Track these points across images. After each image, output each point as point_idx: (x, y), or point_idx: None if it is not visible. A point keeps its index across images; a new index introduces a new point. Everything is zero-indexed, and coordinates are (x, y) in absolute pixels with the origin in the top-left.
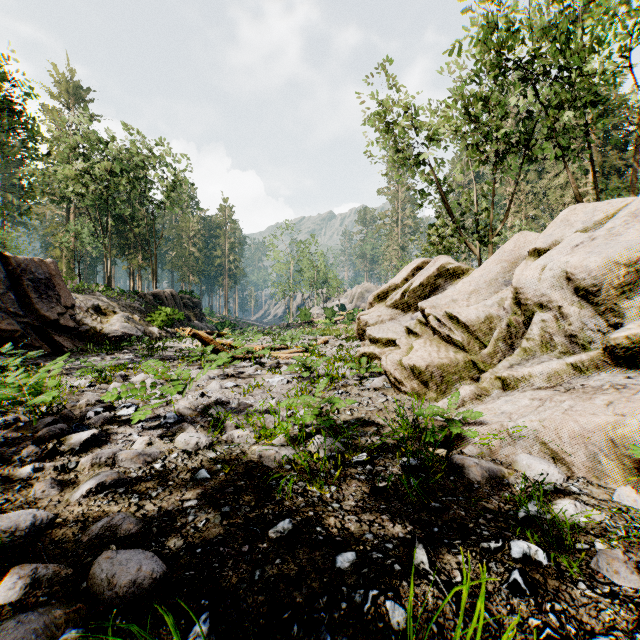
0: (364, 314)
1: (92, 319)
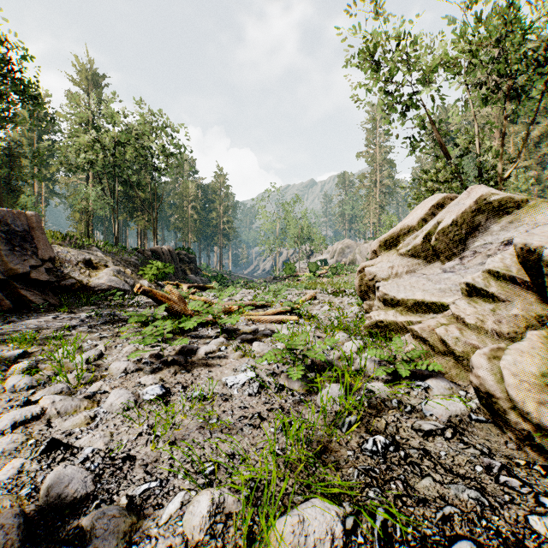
0: (368, 265)
1: (80, 272)
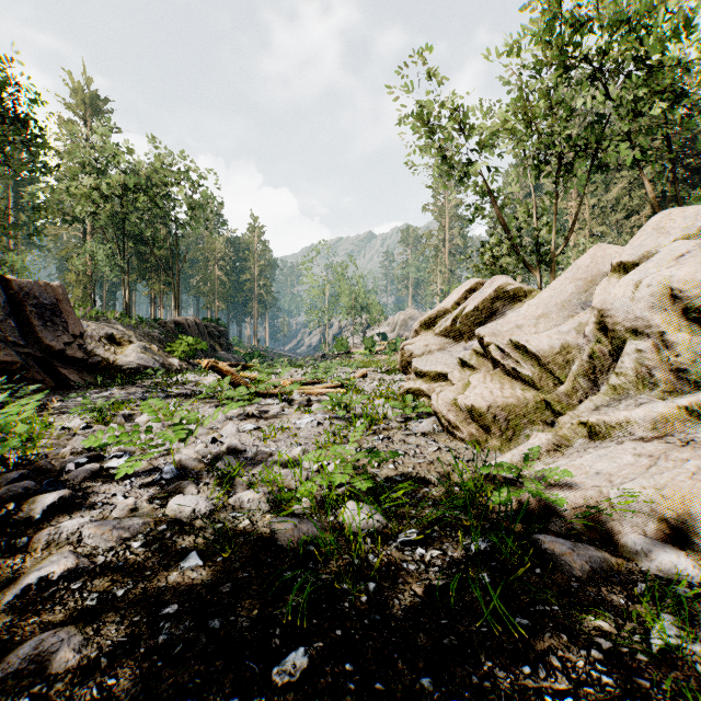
0: (409, 343)
1: (105, 349)
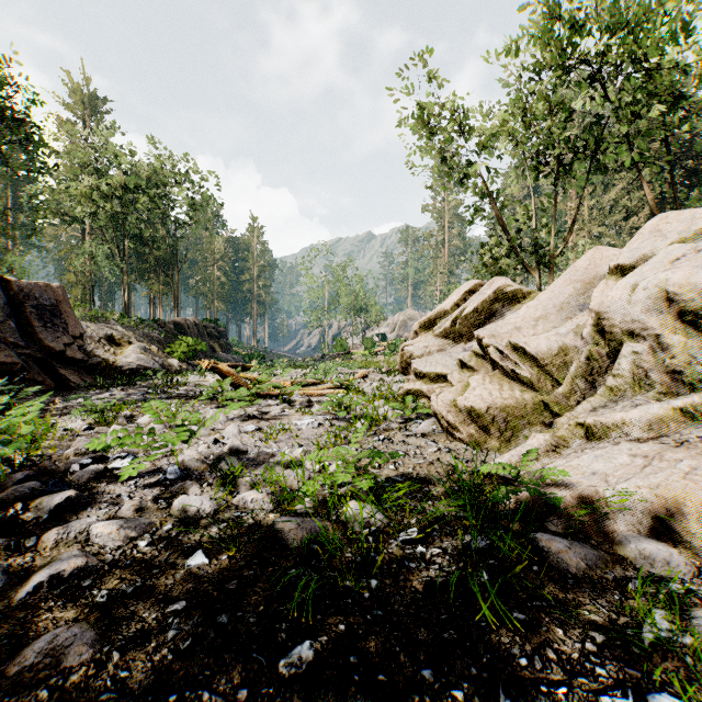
0: (408, 344)
1: (104, 350)
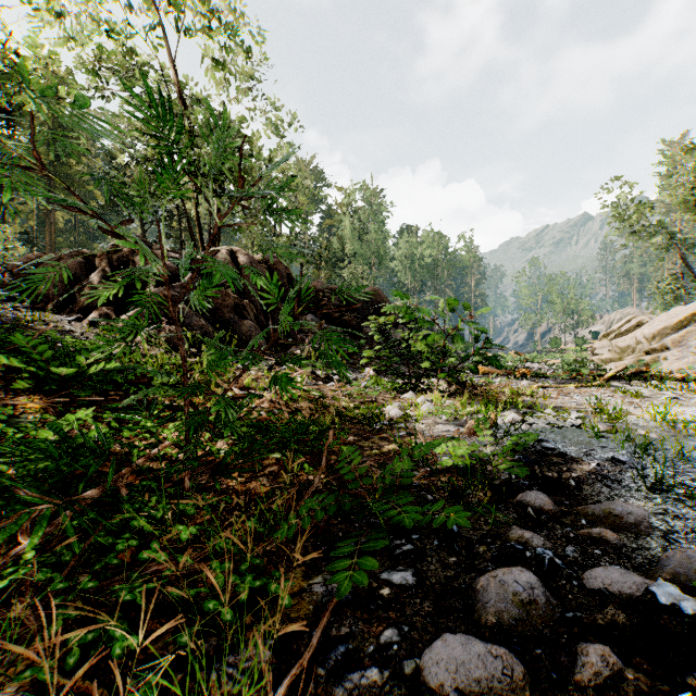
0: (595, 344)
1: None
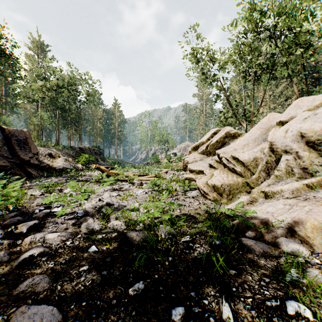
0: (186, 157)
1: (47, 160)
